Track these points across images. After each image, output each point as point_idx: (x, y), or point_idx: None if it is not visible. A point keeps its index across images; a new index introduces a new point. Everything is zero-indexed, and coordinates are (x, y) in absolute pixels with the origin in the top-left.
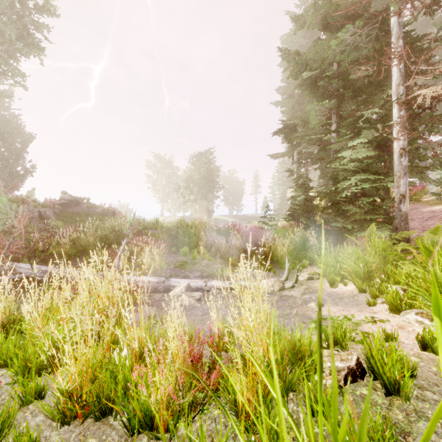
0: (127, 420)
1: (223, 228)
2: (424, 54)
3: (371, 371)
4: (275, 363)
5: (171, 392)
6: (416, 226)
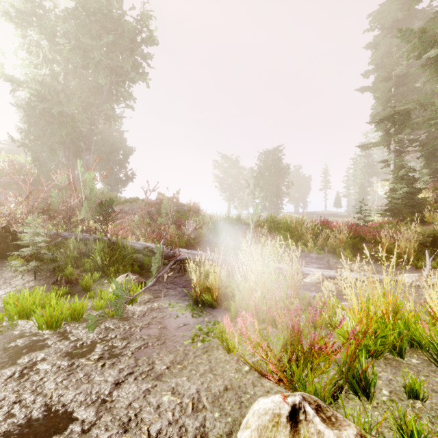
0: (434, 360)
1: None
2: None
3: None
4: None
5: None
6: None
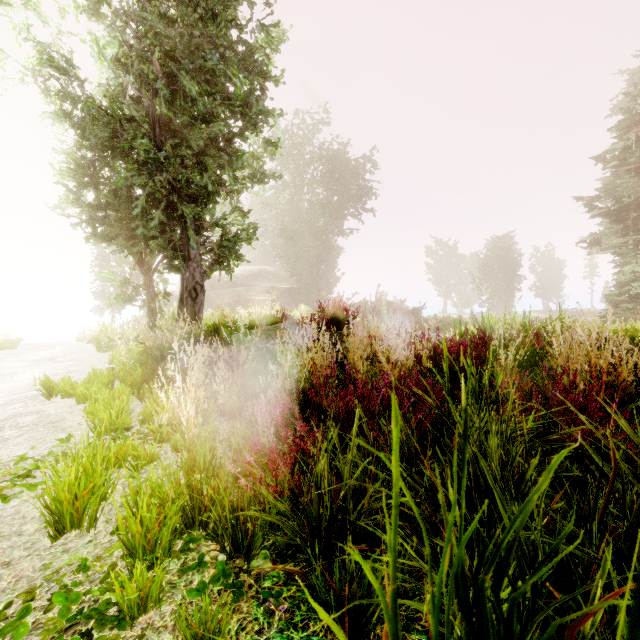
0: None
1: None
2: None
3: None
4: None
5: None
6: None
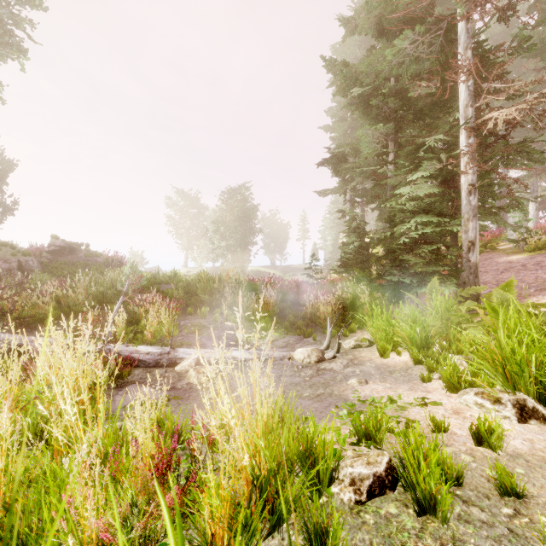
0: None
1: (260, 282)
2: (496, 68)
3: (404, 479)
4: (269, 475)
5: (103, 528)
6: (489, 280)
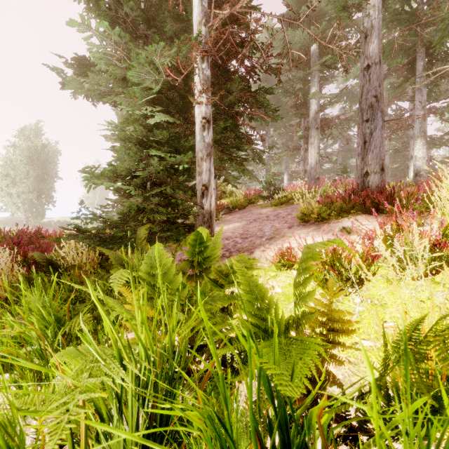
0: None
1: None
2: None
3: None
4: None
5: None
6: (238, 230)
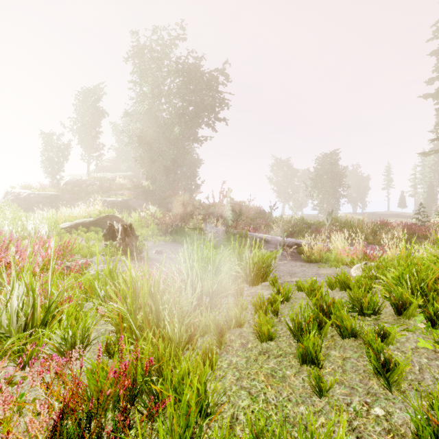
0: None
1: None
2: None
3: None
4: None
5: None
6: None
